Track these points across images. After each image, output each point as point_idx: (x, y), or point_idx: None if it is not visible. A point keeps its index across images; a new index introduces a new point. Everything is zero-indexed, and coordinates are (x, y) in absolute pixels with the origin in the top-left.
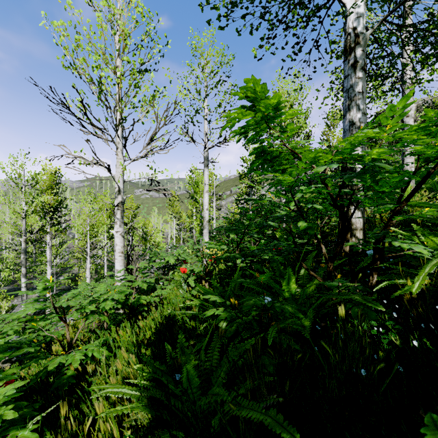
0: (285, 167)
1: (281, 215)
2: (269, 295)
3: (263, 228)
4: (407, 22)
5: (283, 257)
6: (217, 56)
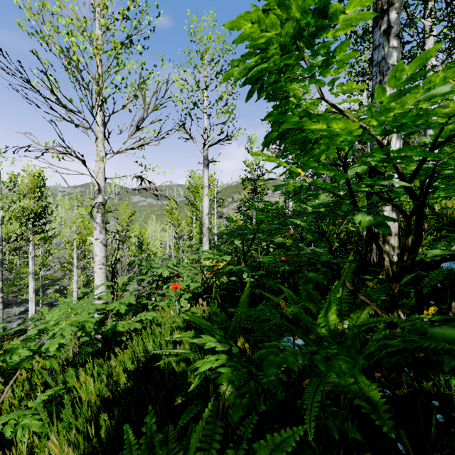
0: (321, 133)
1: (328, 203)
2: (298, 334)
3: (271, 236)
4: (430, 5)
5: (324, 274)
6: (218, 43)
